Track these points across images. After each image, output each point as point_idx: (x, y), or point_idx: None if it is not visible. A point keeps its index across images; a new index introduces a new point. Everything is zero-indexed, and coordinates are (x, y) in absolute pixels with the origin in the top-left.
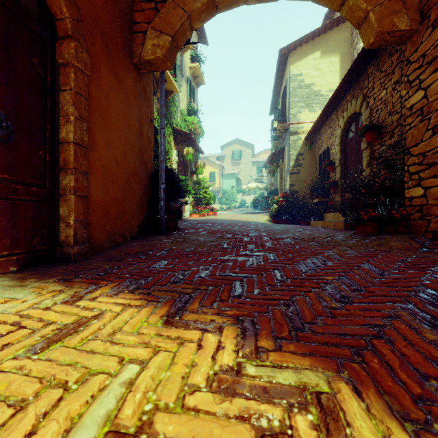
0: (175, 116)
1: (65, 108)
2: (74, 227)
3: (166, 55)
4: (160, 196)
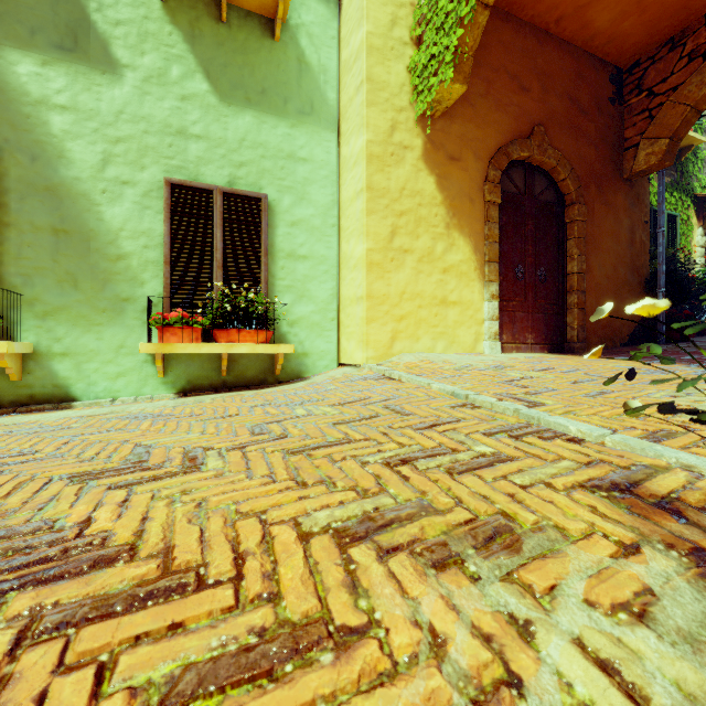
0: (699, 175)
1: (570, 251)
2: (577, 330)
3: (662, 158)
4: None
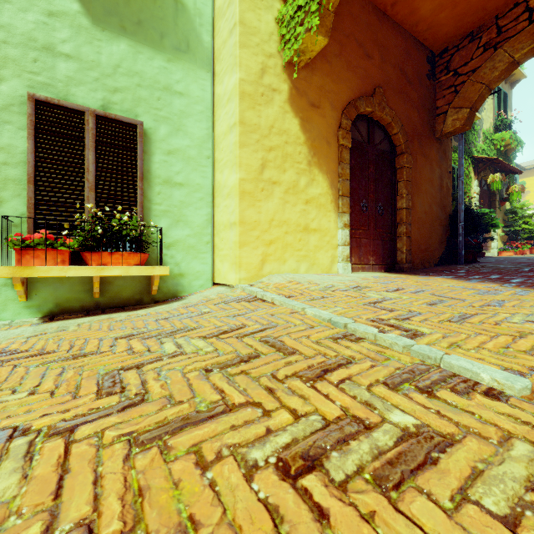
0: (475, 142)
1: (400, 191)
2: (405, 254)
3: (464, 123)
4: (458, 233)
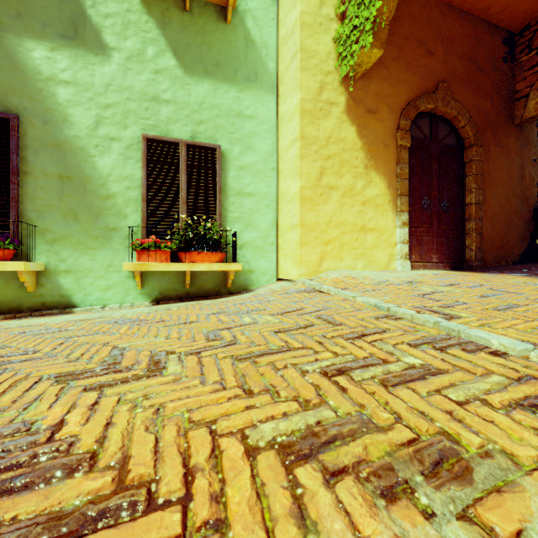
0: None
1: (469, 185)
2: (475, 251)
3: None
4: None
